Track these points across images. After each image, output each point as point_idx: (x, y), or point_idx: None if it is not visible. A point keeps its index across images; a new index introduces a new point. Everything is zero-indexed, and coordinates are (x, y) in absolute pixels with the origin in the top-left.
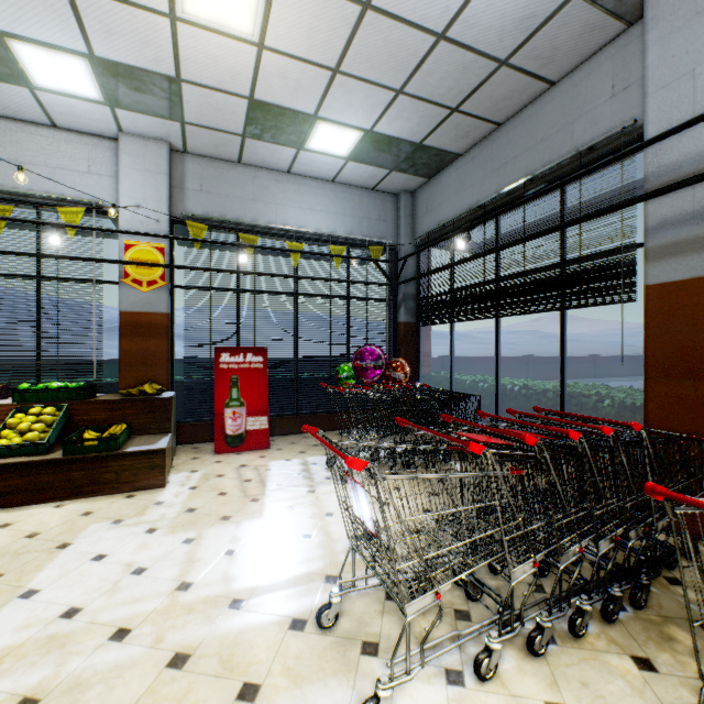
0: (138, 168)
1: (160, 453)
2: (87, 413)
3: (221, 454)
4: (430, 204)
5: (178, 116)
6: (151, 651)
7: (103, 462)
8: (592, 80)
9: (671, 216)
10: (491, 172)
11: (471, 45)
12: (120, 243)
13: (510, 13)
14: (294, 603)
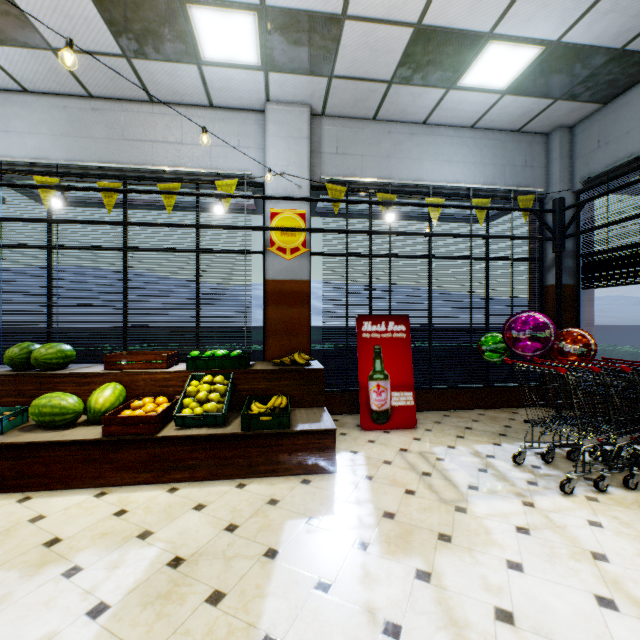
0: (281, 136)
1: (329, 433)
2: (248, 382)
3: (367, 431)
4: (606, 135)
5: (328, 69)
6: None
7: (276, 439)
8: None
9: None
10: None
11: None
12: (266, 212)
13: None
14: None
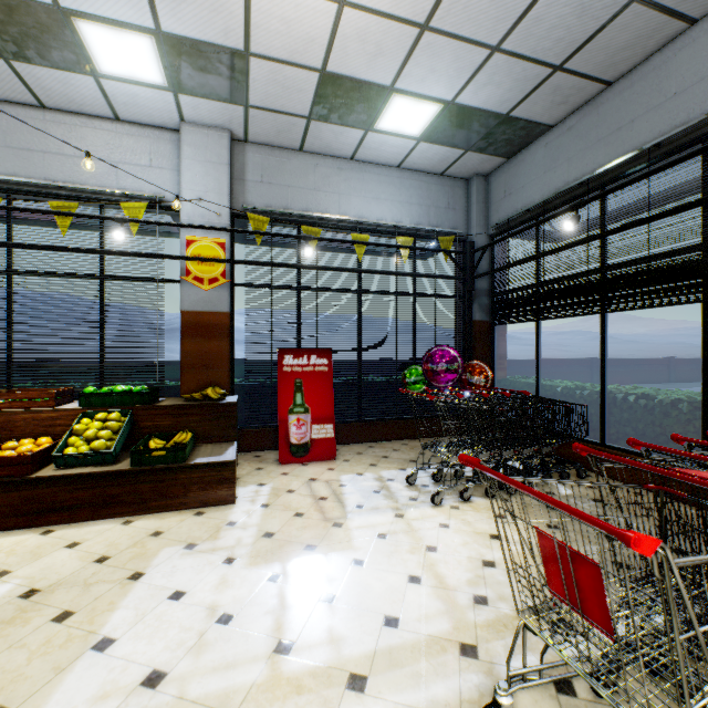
0: (199, 159)
1: (228, 466)
2: (151, 418)
3: (286, 465)
4: (509, 186)
5: (242, 98)
6: None
7: (171, 474)
8: None
9: None
10: (596, 141)
11: None
12: (181, 239)
13: None
14: (432, 688)
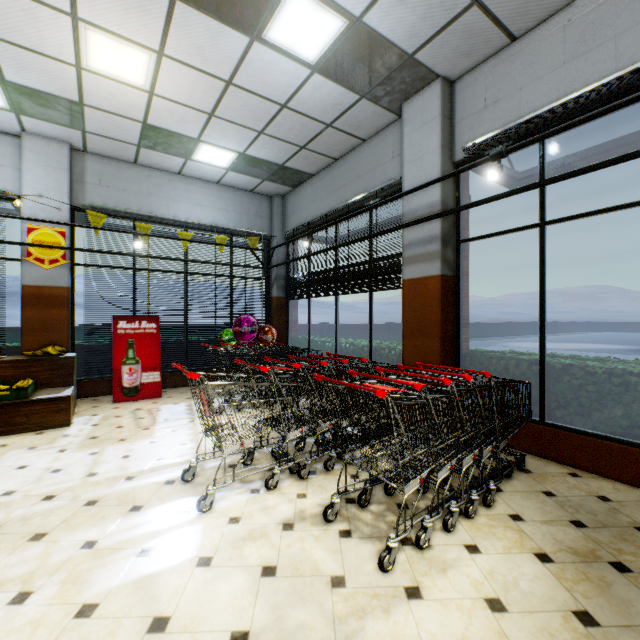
0: (40, 163)
1: (65, 400)
2: None
3: (119, 403)
4: (295, 207)
5: (80, 126)
6: (72, 502)
7: (15, 408)
8: (384, 145)
9: (414, 239)
10: (332, 191)
11: (305, 113)
12: (23, 227)
13: (326, 101)
14: (169, 474)
